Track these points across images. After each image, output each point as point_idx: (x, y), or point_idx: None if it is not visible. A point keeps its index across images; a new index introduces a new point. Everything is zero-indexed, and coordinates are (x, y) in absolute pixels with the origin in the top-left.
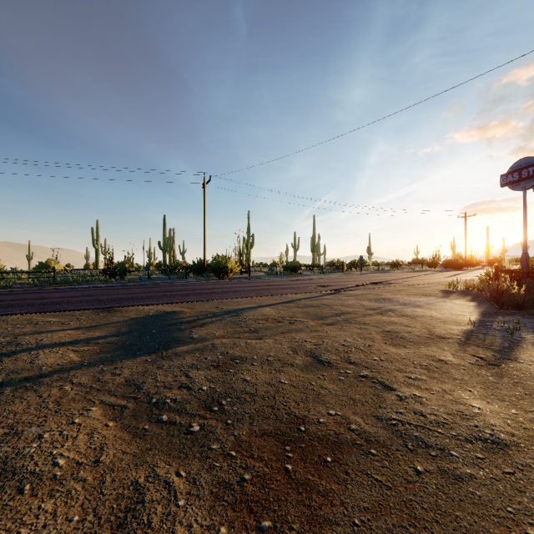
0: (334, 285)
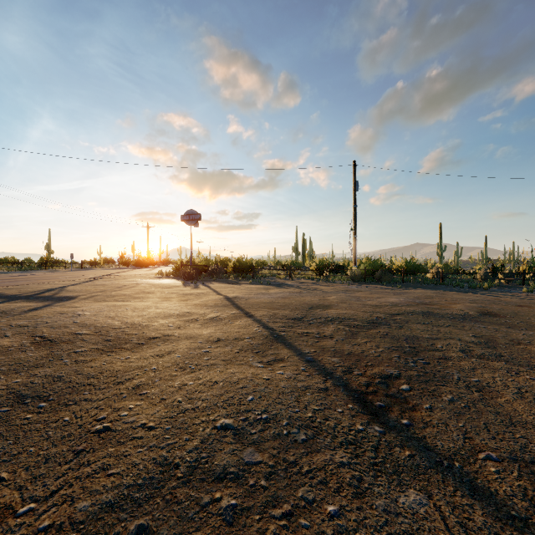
0: (80, 276)
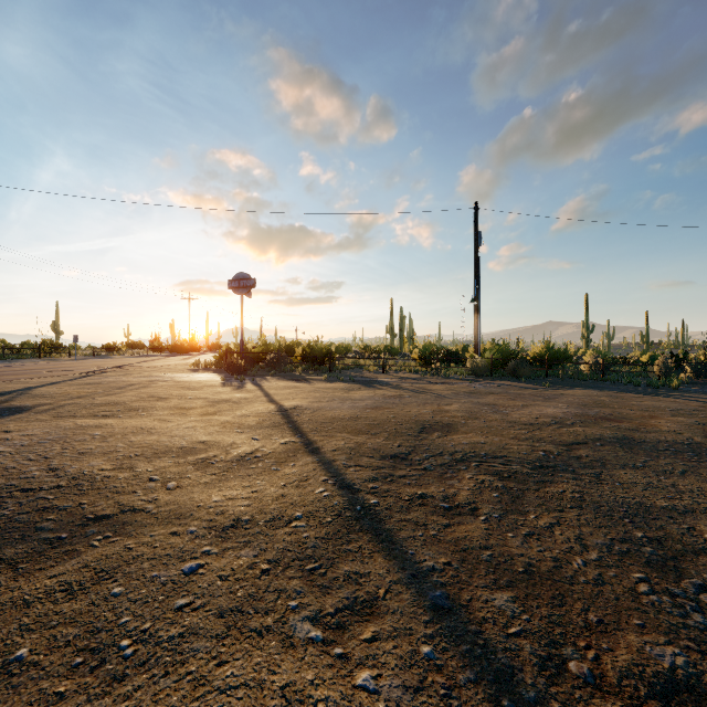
0: (75, 369)
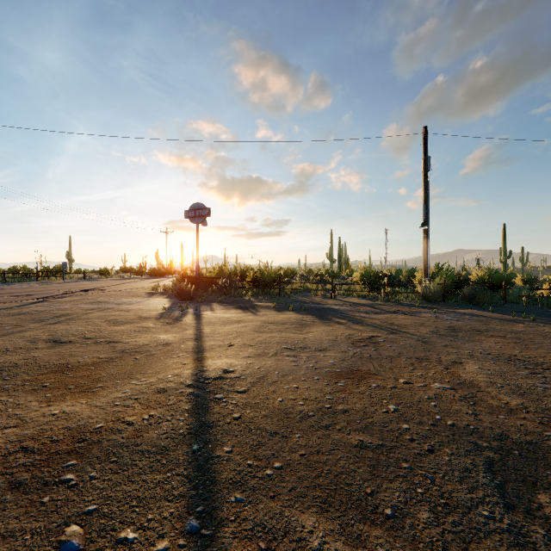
0: (37, 294)
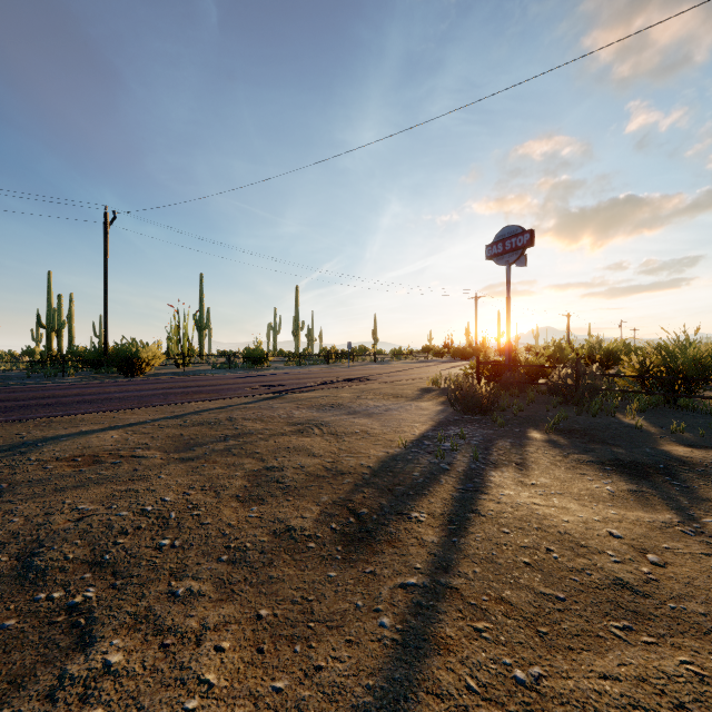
0: (286, 385)
